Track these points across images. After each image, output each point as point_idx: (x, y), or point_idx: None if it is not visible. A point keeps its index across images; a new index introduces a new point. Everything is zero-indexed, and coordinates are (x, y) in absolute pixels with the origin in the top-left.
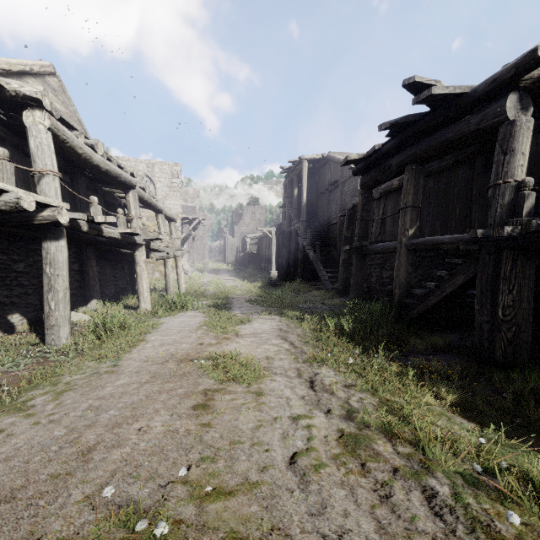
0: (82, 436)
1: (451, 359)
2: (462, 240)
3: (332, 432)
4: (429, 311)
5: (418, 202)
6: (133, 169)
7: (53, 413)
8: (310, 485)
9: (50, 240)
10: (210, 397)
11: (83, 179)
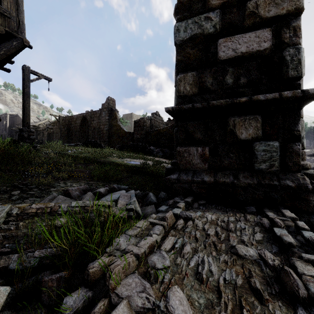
0: None
1: None
2: None
3: None
4: None
5: None
6: None
7: None
8: None
9: None
10: None
11: None
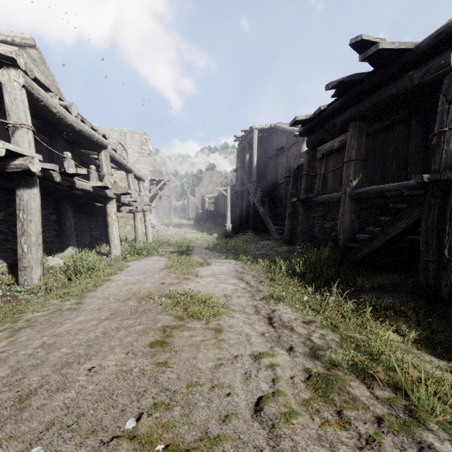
0: (23, 378)
1: (398, 297)
2: (406, 187)
3: (299, 372)
4: (372, 254)
5: (360, 155)
6: (105, 131)
7: (1, 351)
8: (282, 441)
9: (23, 188)
10: (168, 334)
11: (60, 140)
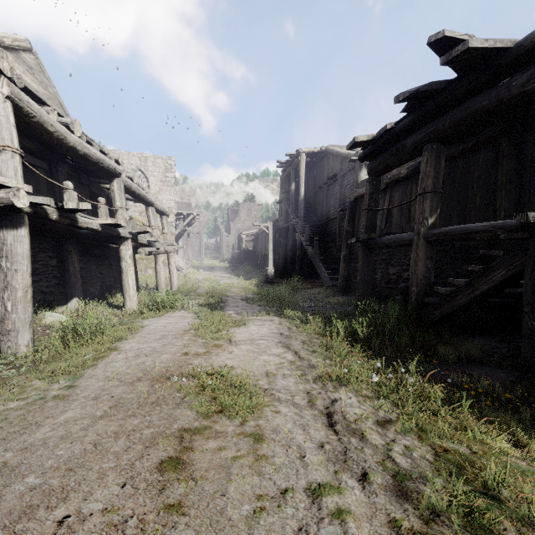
0: None
1: (494, 374)
2: (502, 228)
3: (384, 529)
4: (455, 313)
5: (438, 186)
6: (118, 155)
7: None
8: None
9: (6, 229)
10: (186, 445)
11: (63, 166)
